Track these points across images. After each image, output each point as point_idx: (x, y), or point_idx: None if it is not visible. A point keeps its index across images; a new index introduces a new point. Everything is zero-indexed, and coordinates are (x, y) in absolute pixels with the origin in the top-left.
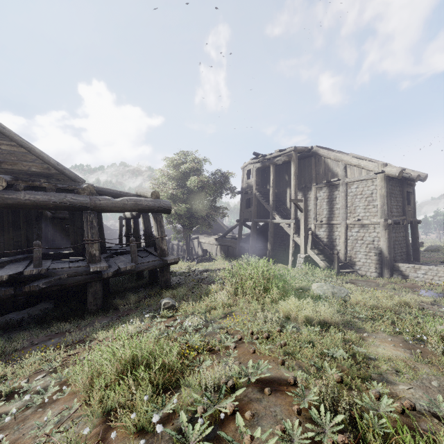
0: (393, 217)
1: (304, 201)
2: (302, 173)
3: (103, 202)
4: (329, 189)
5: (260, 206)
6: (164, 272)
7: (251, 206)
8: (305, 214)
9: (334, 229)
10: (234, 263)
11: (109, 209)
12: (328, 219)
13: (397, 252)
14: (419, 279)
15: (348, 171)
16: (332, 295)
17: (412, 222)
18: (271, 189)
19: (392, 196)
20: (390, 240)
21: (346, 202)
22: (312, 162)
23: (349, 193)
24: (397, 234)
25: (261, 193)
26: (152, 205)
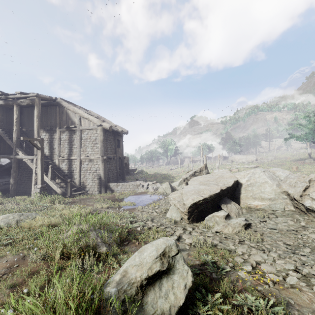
0: (108, 155)
1: (41, 140)
2: (49, 117)
3: None
4: (70, 133)
5: (4, 142)
6: None
7: None
8: (42, 151)
9: (73, 163)
10: None
11: None
12: (69, 155)
13: (110, 176)
14: (119, 191)
15: (82, 121)
16: (16, 222)
17: (121, 157)
18: (15, 127)
19: (108, 141)
20: (105, 169)
21: (81, 144)
22: (57, 110)
23: (82, 137)
24: (111, 165)
25: (5, 130)
26: None
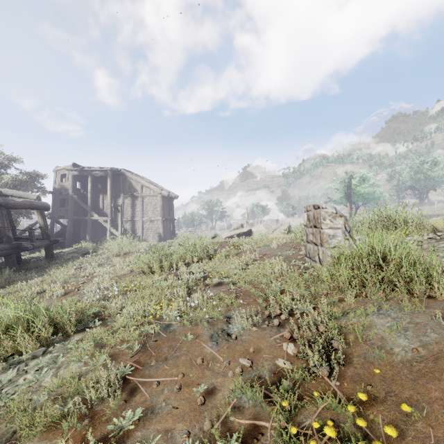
0: (165, 217)
1: (121, 206)
2: (113, 185)
3: (12, 202)
4: (132, 199)
5: (76, 206)
6: (51, 248)
7: (67, 205)
8: (122, 214)
9: (136, 224)
10: (86, 244)
11: (15, 207)
12: (132, 217)
13: (167, 235)
14: None
15: (144, 189)
16: None
17: (173, 219)
18: (90, 194)
19: (165, 206)
20: (164, 228)
21: (143, 208)
22: (121, 179)
23: (144, 202)
24: (167, 225)
25: (79, 196)
26: (40, 205)
